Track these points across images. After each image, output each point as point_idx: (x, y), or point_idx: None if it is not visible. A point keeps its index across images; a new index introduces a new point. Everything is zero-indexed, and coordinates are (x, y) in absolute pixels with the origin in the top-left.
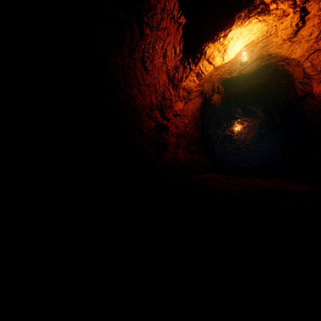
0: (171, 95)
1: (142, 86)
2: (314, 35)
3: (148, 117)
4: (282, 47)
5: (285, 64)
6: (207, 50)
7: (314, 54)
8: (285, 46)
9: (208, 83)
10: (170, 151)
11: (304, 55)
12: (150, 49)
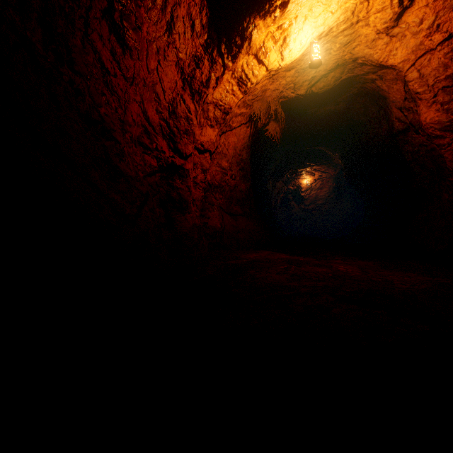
0: (189, 110)
1: (116, 78)
2: (427, 22)
3: (140, 148)
4: (374, 46)
5: (377, 79)
6: (254, 32)
7: (424, 57)
8: (380, 44)
9: (261, 103)
10: (191, 213)
11: (409, 59)
12: (130, 0)
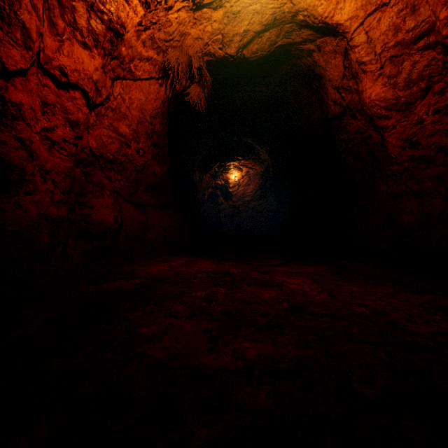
0: None
1: None
2: None
3: None
4: None
5: (315, 50)
6: None
7: (373, 16)
8: None
9: (179, 53)
10: (36, 193)
11: (358, 16)
12: None
